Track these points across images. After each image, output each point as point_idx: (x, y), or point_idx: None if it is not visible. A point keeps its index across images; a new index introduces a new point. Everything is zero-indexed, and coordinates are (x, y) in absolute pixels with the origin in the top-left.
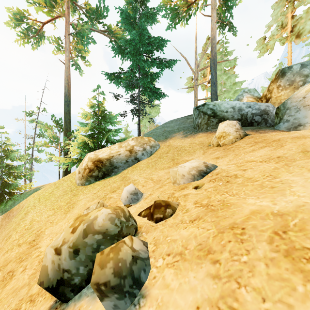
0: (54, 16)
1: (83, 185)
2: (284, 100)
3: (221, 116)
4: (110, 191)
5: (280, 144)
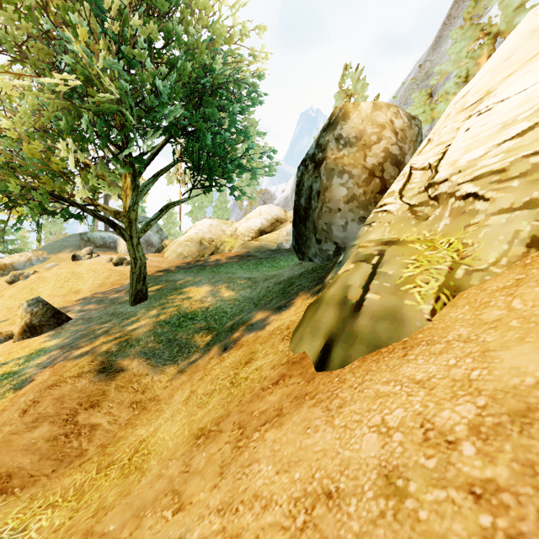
0: None
1: None
2: None
3: (93, 242)
4: None
5: None
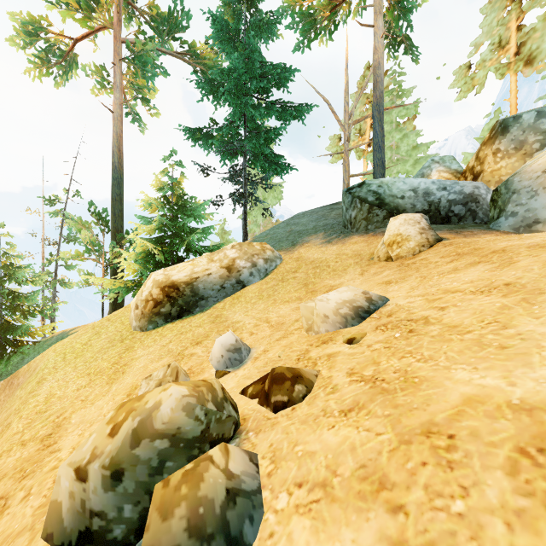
0: (95, 28)
1: (144, 330)
2: (506, 176)
3: (393, 205)
4: (191, 342)
5: (507, 258)
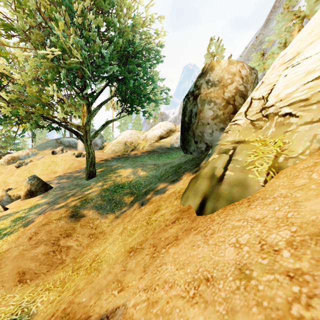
0: None
1: (6, 165)
2: None
3: (63, 144)
4: None
5: None
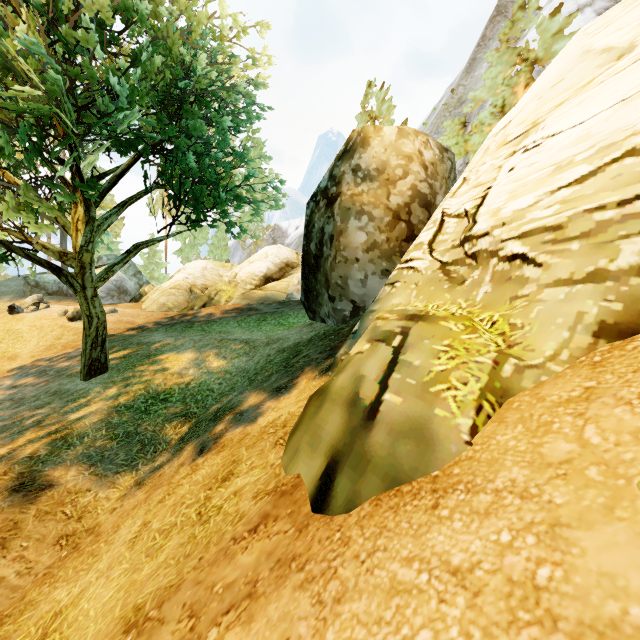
0: None
1: None
2: None
3: (44, 287)
4: None
5: None
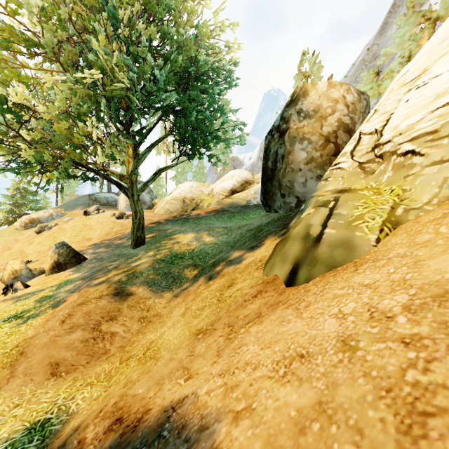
0: None
1: (23, 230)
2: None
3: (99, 201)
4: None
5: None
